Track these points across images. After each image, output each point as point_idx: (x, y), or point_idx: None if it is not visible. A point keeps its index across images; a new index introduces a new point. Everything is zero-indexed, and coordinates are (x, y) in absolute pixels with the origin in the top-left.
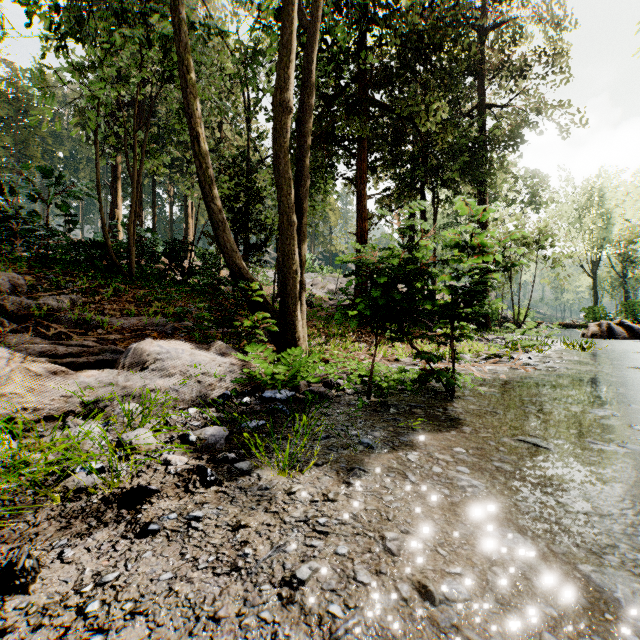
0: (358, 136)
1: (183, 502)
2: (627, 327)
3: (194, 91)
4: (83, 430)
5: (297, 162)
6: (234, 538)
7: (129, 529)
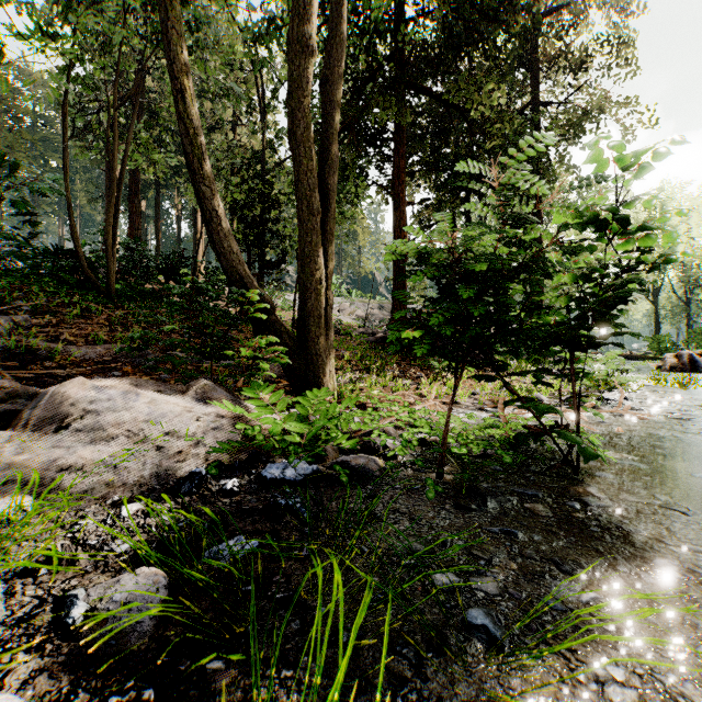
0: (395, 128)
1: None
2: None
3: (176, 26)
4: None
5: (321, 134)
6: None
7: None
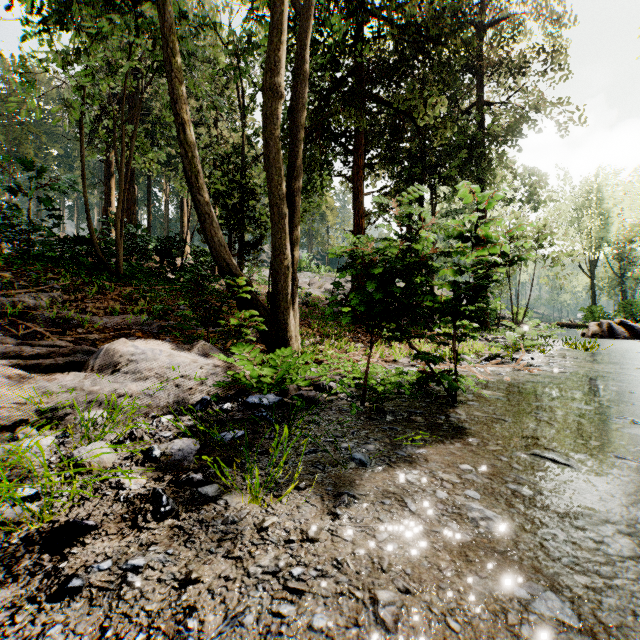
0: (355, 131)
1: (125, 543)
2: (628, 327)
3: (179, 75)
4: (30, 444)
5: (289, 152)
6: (178, 600)
7: (44, 586)
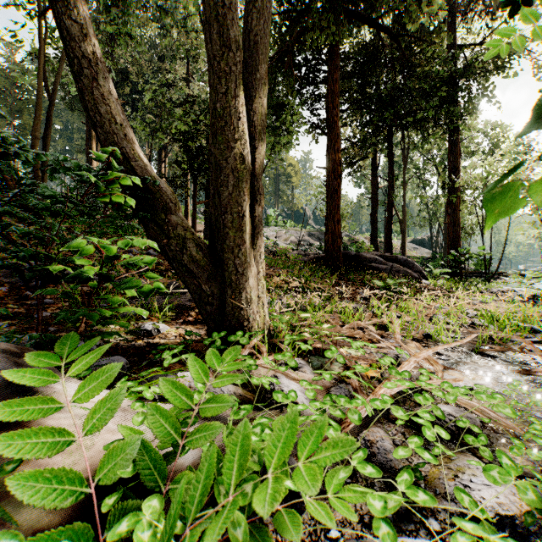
0: (330, 54)
1: None
2: None
3: None
4: None
5: None
6: None
7: None
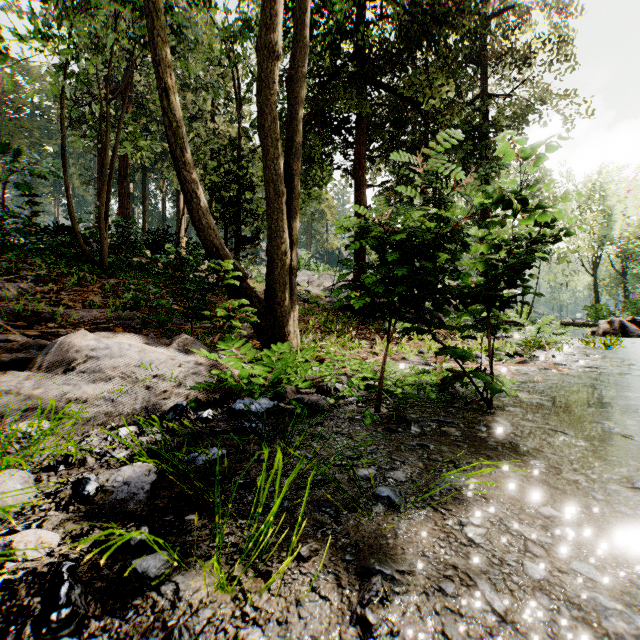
0: (356, 118)
1: None
2: None
3: (161, 33)
4: None
5: (287, 126)
6: None
7: None
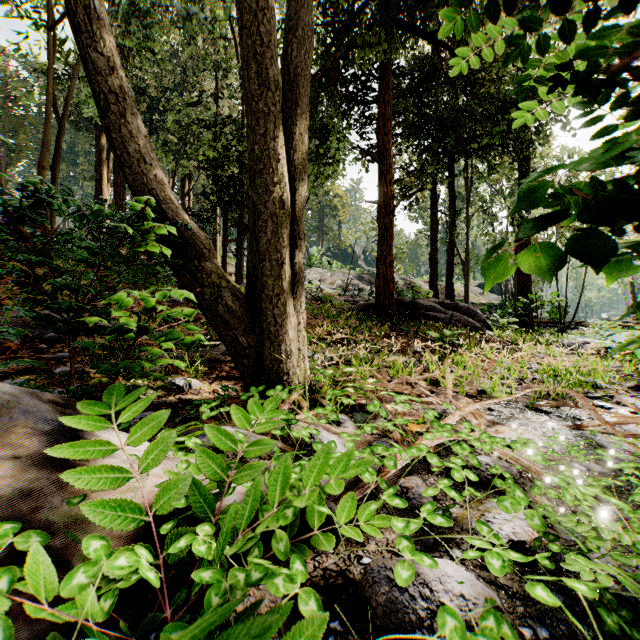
0: (381, 72)
1: None
2: None
3: None
4: None
5: None
6: None
7: None
